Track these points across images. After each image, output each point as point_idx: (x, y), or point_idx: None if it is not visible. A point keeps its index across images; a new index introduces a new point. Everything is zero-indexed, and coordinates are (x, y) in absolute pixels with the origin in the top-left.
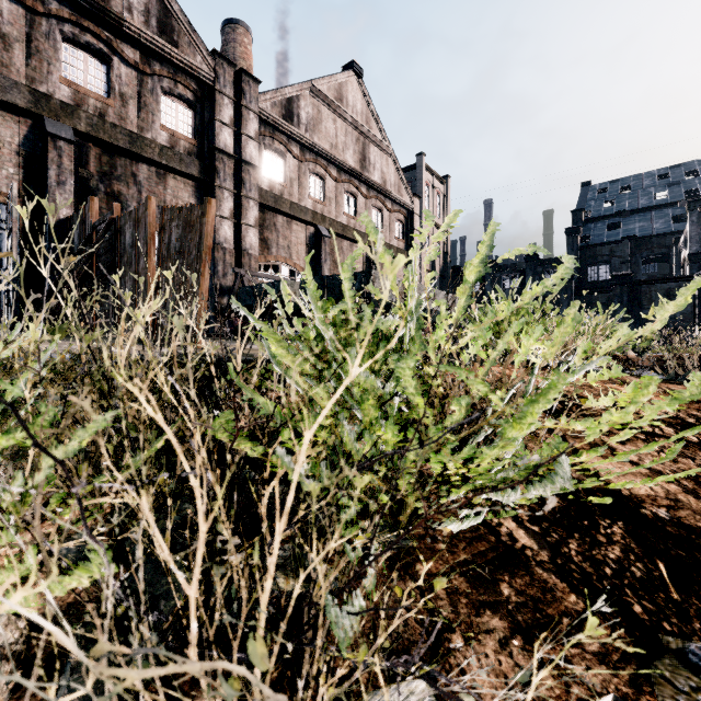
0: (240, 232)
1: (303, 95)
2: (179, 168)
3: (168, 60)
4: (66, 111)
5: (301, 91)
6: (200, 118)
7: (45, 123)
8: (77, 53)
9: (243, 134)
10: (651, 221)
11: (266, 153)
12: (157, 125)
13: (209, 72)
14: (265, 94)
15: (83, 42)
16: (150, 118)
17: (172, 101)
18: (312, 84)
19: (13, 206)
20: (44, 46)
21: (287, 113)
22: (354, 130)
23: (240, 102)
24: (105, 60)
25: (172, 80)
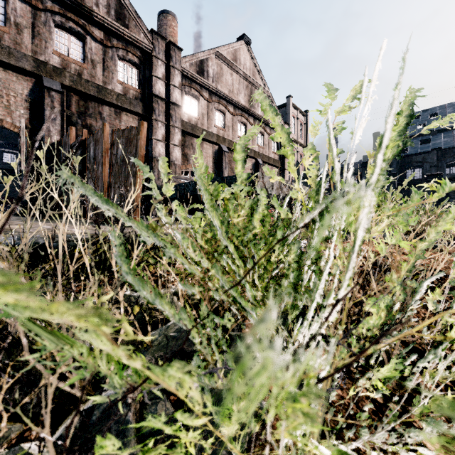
0: (169, 150)
1: (211, 58)
2: (129, 108)
3: (122, 37)
4: (56, 72)
5: (209, 55)
6: (143, 75)
7: (43, 80)
8: (63, 34)
9: (171, 84)
10: (452, 137)
11: (186, 97)
12: (115, 80)
13: (149, 44)
14: (185, 58)
15: (68, 27)
16: (110, 76)
17: (125, 64)
18: (217, 50)
19: (22, 134)
20: (43, 30)
21: (200, 70)
22: (244, 81)
23: (169, 63)
24: (82, 39)
25: (125, 50)
